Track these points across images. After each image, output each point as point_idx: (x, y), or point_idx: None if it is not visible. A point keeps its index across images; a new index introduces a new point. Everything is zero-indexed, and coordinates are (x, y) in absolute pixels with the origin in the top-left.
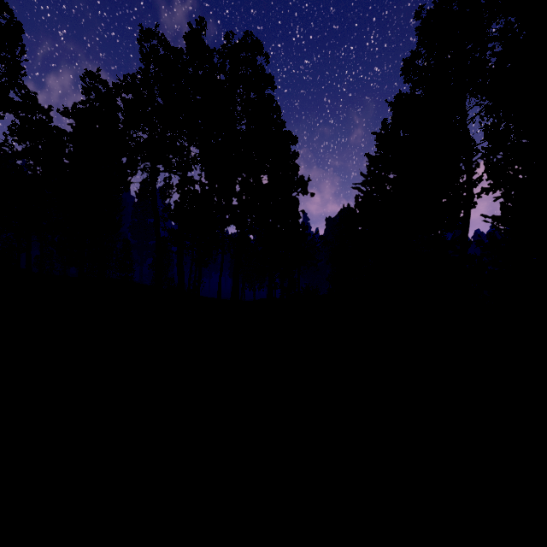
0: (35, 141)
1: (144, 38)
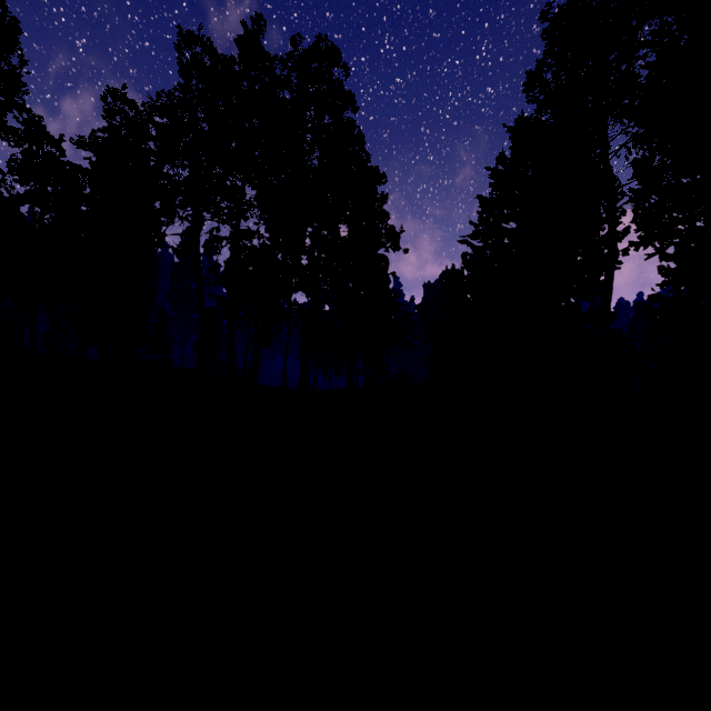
0: (42, 181)
1: (183, 44)
